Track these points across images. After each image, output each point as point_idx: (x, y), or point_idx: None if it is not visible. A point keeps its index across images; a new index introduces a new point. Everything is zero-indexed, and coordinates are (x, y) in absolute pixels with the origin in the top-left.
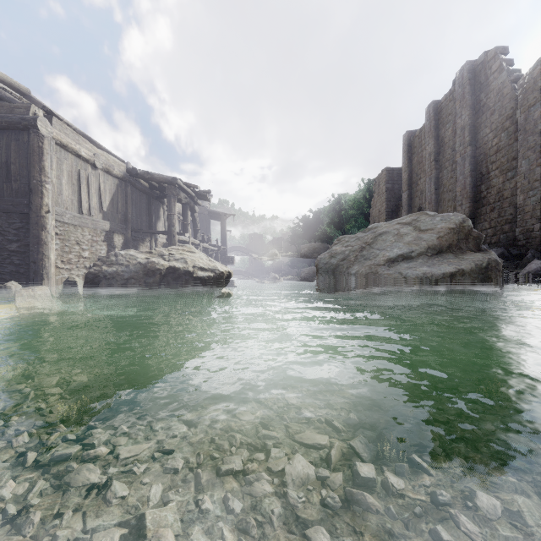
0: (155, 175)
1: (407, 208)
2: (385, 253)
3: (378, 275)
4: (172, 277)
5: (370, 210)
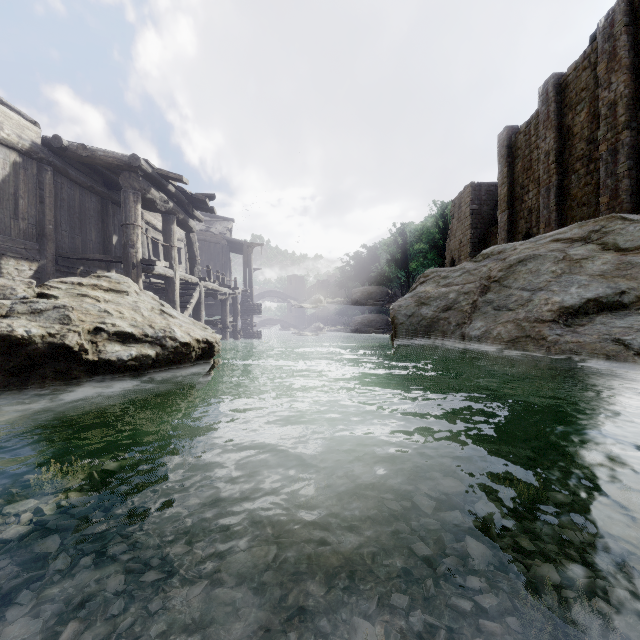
0: (98, 151)
1: (505, 235)
2: (548, 295)
3: (547, 343)
4: (5, 367)
5: (446, 242)
